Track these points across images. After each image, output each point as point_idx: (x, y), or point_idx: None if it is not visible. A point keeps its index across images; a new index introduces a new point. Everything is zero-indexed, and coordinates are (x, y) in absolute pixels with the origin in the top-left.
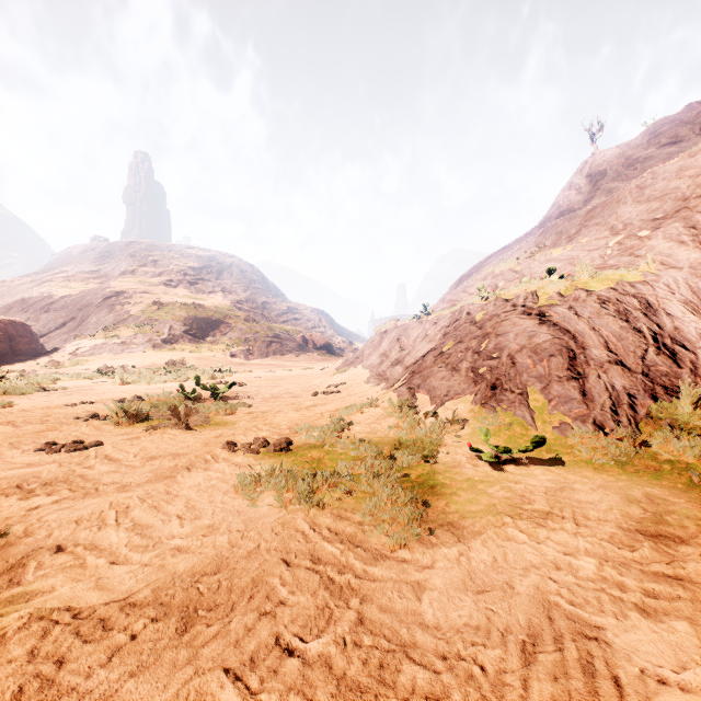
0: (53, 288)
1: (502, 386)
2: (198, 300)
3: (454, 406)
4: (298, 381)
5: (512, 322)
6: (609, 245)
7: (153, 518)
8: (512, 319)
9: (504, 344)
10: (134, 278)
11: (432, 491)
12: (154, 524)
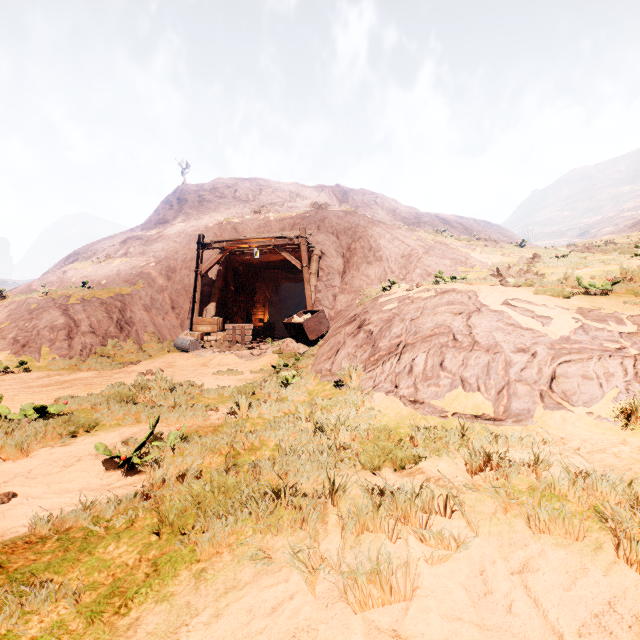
0: None
1: (29, 345)
2: None
3: None
4: None
5: (49, 312)
6: (137, 267)
7: None
8: (50, 310)
9: (38, 324)
10: None
11: None
12: None
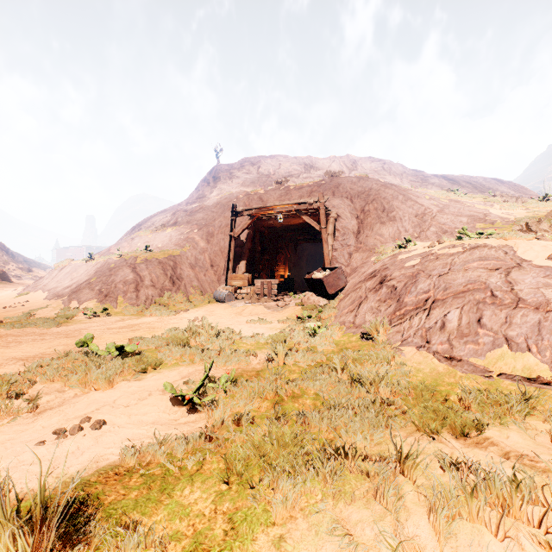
0: None
1: (110, 295)
2: None
3: (88, 304)
4: None
5: (123, 270)
6: (184, 233)
7: None
8: (123, 268)
9: (115, 279)
10: None
11: (65, 323)
12: None
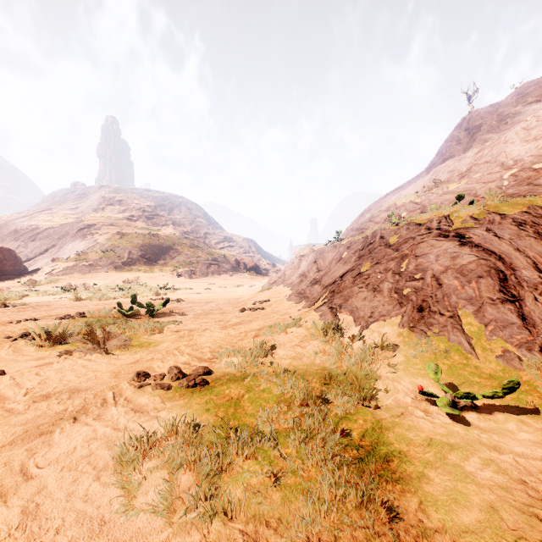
0: (39, 222)
1: (429, 308)
2: (153, 231)
3: (380, 329)
4: (229, 297)
5: (429, 244)
6: (504, 178)
7: None
8: (428, 241)
9: (426, 265)
10: (103, 214)
11: (389, 469)
12: None
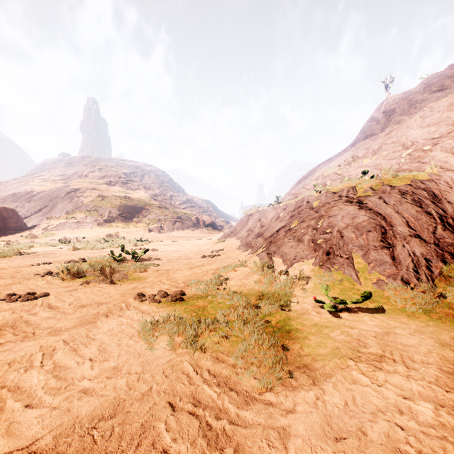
0: (33, 186)
1: (334, 252)
2: (128, 194)
3: (300, 267)
4: (192, 248)
5: (339, 208)
6: (402, 156)
7: (71, 360)
8: (339, 205)
9: (334, 223)
10: (86, 180)
11: (288, 335)
12: (71, 365)
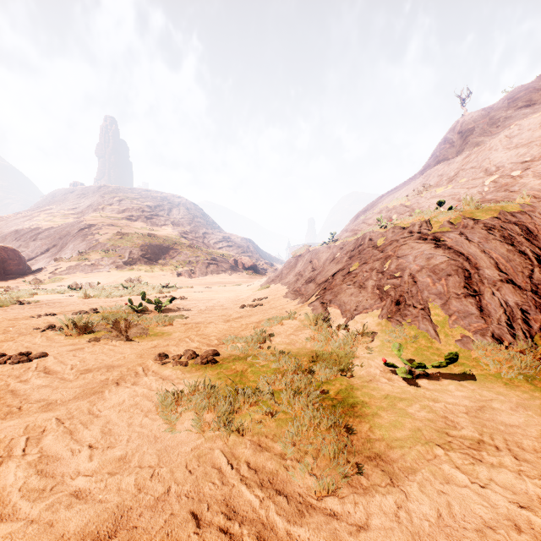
0: (40, 222)
1: (405, 301)
2: (153, 231)
3: (362, 320)
4: (229, 295)
5: (410, 246)
6: (485, 184)
7: (64, 447)
8: (409, 243)
9: (405, 265)
10: (103, 214)
11: (353, 411)
12: (63, 455)
